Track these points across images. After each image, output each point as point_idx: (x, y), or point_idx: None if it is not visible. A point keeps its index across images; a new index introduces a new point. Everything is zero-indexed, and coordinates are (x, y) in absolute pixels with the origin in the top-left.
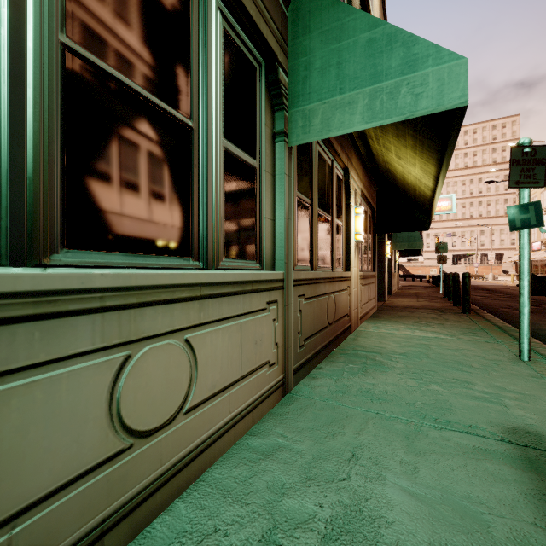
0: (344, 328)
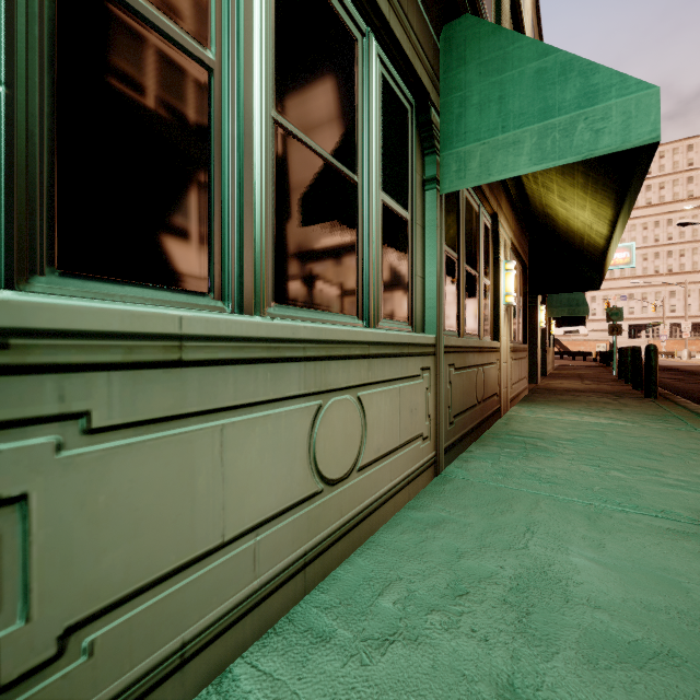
0: (493, 409)
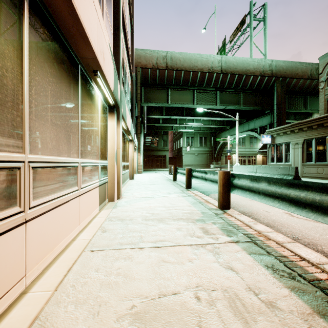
0: None
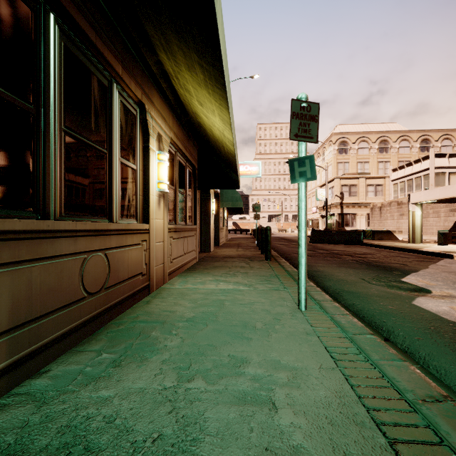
0: (133, 290)
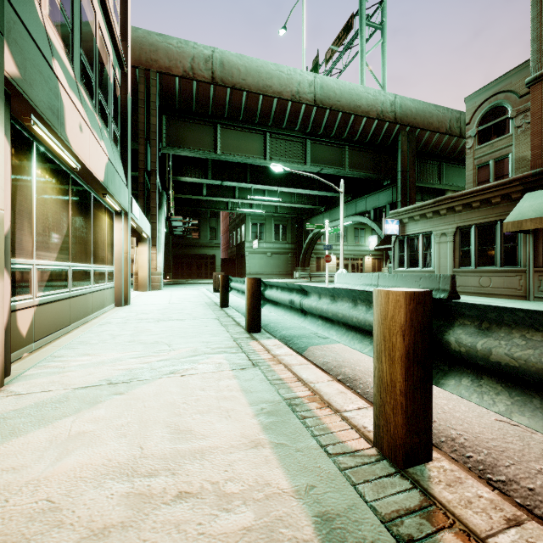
0: None
